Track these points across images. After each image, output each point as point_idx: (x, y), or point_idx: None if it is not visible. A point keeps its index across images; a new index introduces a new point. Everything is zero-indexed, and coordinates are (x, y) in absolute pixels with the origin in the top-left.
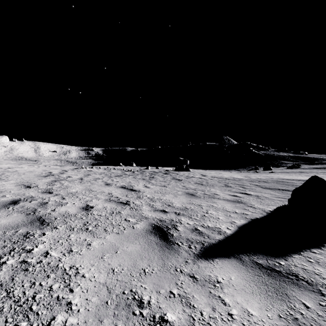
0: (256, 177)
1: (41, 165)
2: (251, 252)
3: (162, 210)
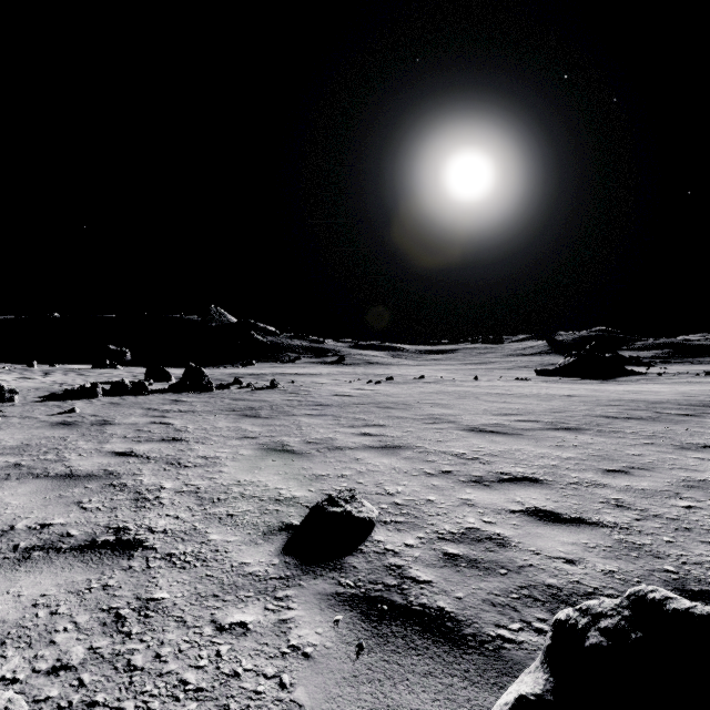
0: None
1: None
2: None
3: (62, 382)
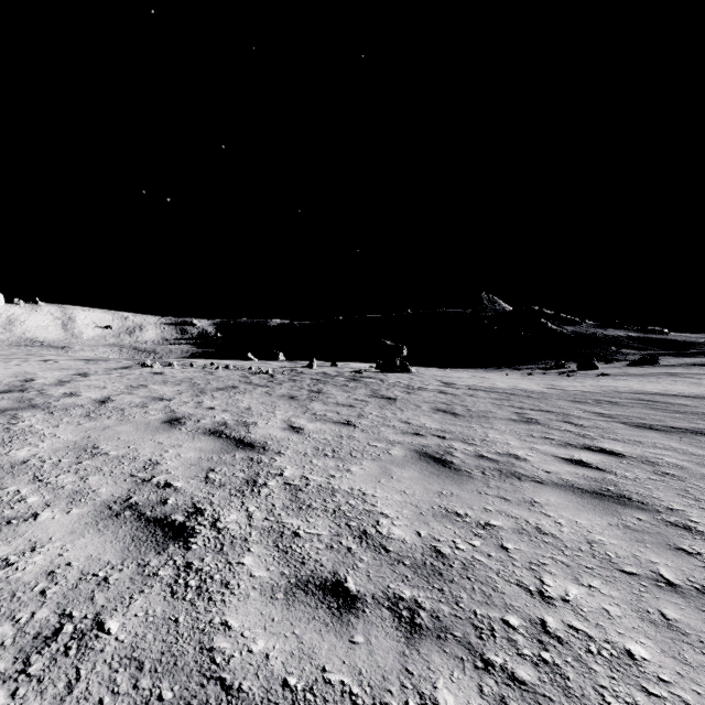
0: (577, 387)
1: (39, 358)
2: None
3: (332, 579)
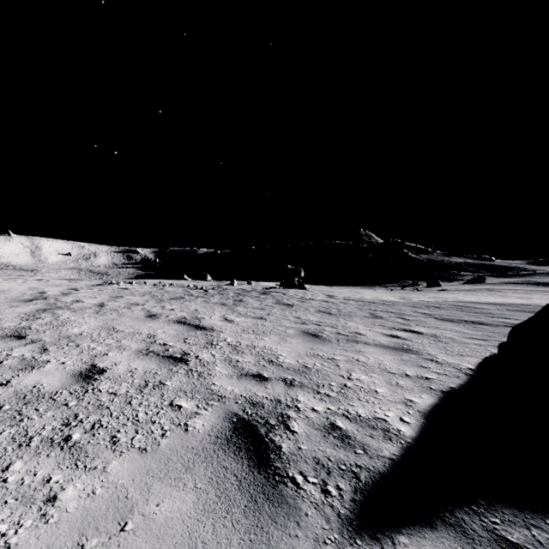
0: (420, 298)
1: (33, 278)
2: (479, 501)
3: (257, 373)
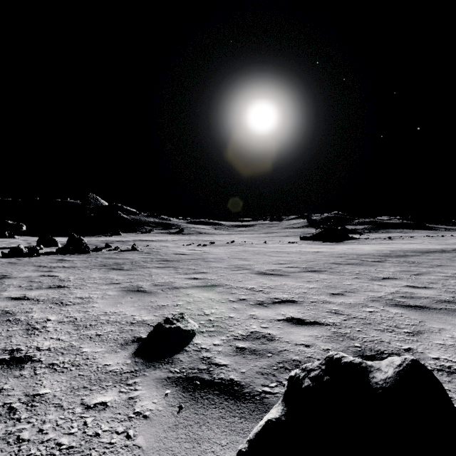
0: None
1: None
2: None
3: None
